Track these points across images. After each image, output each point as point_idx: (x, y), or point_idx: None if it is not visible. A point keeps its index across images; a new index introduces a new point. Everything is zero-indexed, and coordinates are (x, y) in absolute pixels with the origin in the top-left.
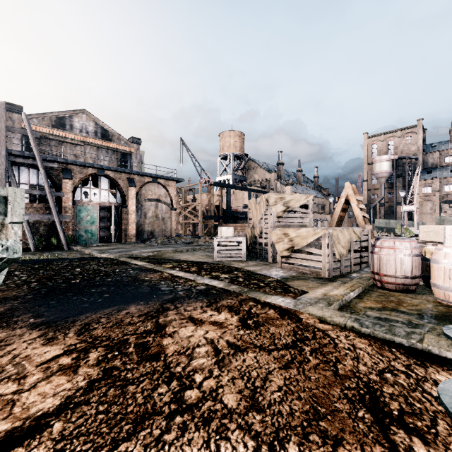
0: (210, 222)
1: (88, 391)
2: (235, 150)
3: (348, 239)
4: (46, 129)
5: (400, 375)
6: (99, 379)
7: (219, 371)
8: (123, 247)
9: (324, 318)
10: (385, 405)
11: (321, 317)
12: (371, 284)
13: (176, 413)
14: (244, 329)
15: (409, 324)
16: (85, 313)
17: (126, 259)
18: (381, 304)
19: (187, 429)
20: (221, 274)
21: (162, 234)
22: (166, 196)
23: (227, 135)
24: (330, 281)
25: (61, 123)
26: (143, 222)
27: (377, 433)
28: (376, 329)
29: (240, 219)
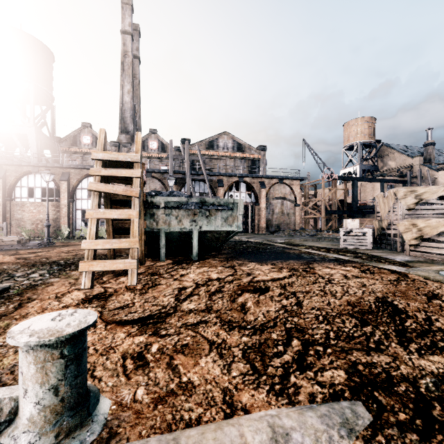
0: (333, 216)
1: (290, 276)
2: (363, 138)
3: None
4: (202, 152)
5: None
6: (292, 275)
7: (347, 280)
8: (259, 236)
9: (428, 277)
10: (439, 297)
11: (426, 276)
12: None
13: (328, 283)
14: (362, 273)
15: None
16: (268, 260)
17: (269, 242)
18: None
19: (334, 286)
20: (347, 253)
21: (286, 228)
22: (290, 194)
23: (353, 123)
24: None
25: (211, 145)
26: (271, 217)
27: (425, 299)
28: None
29: (369, 213)
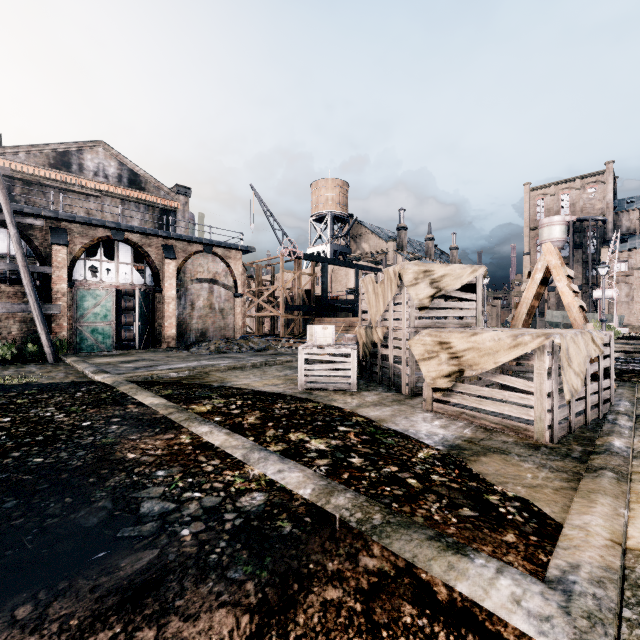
0: (296, 315)
1: None
2: (335, 208)
3: (584, 357)
4: (39, 170)
5: None
6: None
7: None
8: (150, 358)
9: None
10: None
11: None
12: None
13: None
14: None
15: None
16: None
17: (129, 389)
18: None
19: None
20: (309, 438)
21: (219, 335)
22: (226, 275)
23: (323, 185)
24: (566, 459)
25: (65, 161)
26: (188, 315)
27: None
28: None
29: (342, 310)
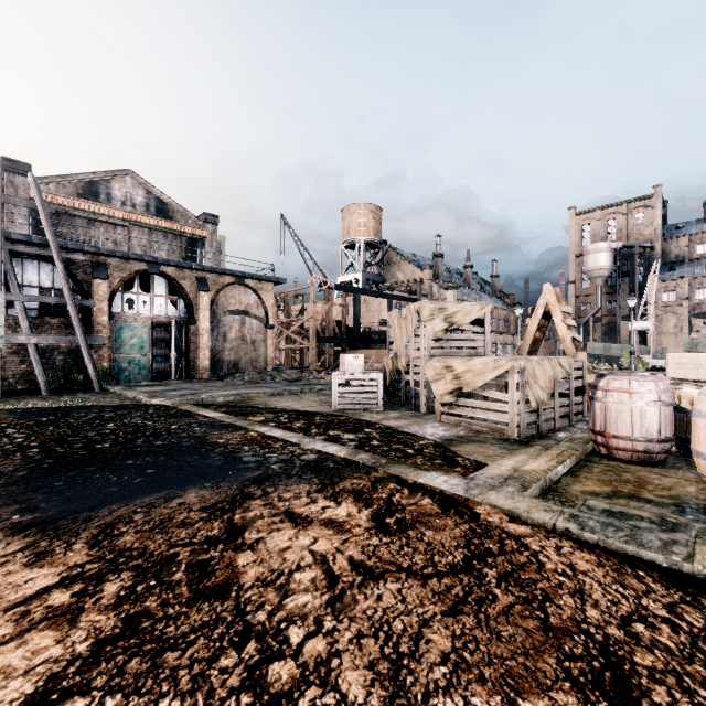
0: (327, 347)
1: (91, 664)
2: (367, 234)
3: (550, 376)
4: (68, 200)
5: (660, 626)
6: (115, 638)
7: (334, 621)
8: (189, 387)
9: (517, 514)
10: (642, 693)
11: (512, 511)
12: (590, 450)
13: None
14: (379, 535)
15: (663, 524)
16: (110, 504)
17: (191, 408)
18: (609, 487)
19: None
20: (343, 433)
21: (251, 367)
22: (258, 306)
23: (355, 210)
24: (523, 445)
25: (93, 191)
26: (221, 347)
27: None
28: (609, 535)
29: (375, 342)
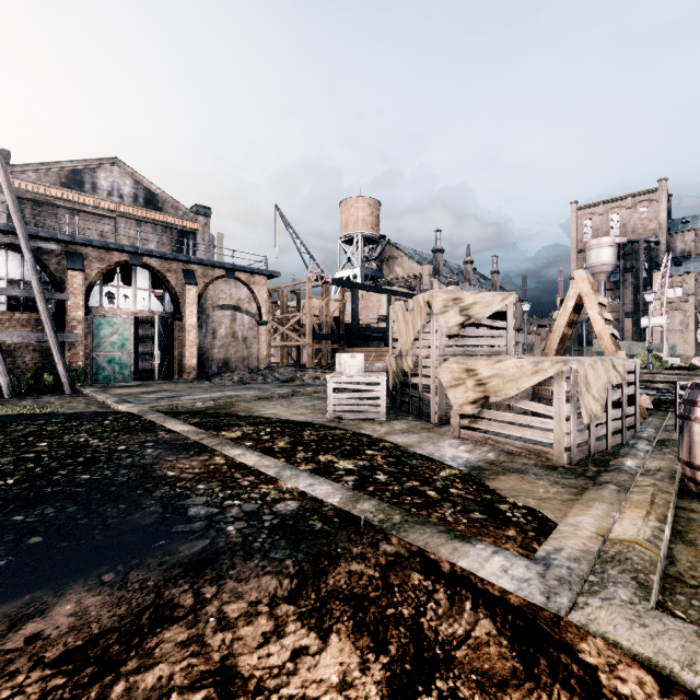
0: (324, 344)
1: None
2: (366, 229)
3: (604, 383)
4: (50, 190)
5: None
6: None
7: None
8: (171, 389)
9: (668, 671)
10: None
11: (656, 663)
12: (677, 487)
13: None
14: None
15: None
16: None
17: (157, 417)
18: None
19: None
20: (338, 459)
21: (242, 365)
22: (250, 301)
23: (353, 204)
24: (579, 478)
25: (77, 180)
26: (210, 344)
27: None
28: None
29: (374, 339)
